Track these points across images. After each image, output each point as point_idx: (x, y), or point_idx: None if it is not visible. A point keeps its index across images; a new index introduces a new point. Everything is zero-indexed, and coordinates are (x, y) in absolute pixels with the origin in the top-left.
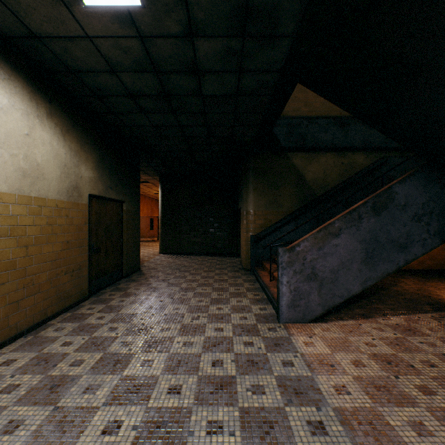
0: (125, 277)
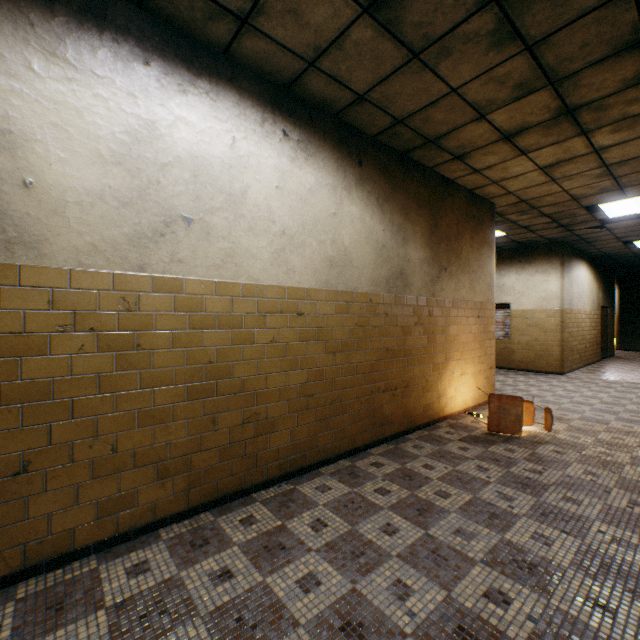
0: (608, 357)
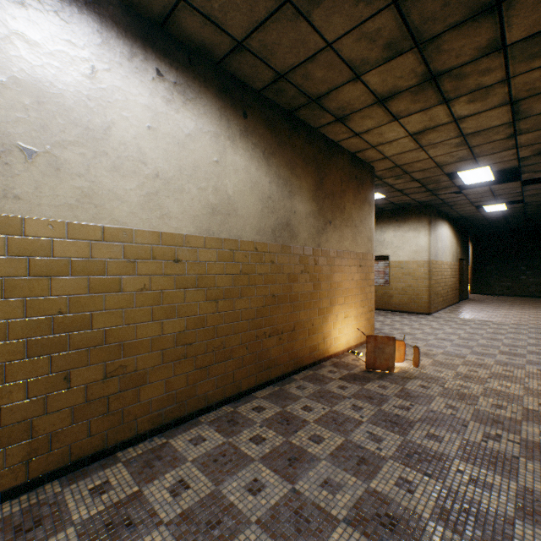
0: (464, 299)
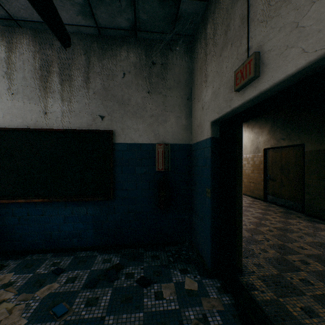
0: (305, 213)
